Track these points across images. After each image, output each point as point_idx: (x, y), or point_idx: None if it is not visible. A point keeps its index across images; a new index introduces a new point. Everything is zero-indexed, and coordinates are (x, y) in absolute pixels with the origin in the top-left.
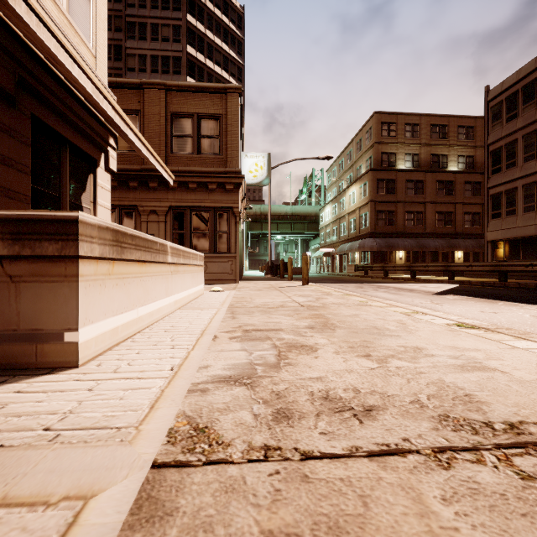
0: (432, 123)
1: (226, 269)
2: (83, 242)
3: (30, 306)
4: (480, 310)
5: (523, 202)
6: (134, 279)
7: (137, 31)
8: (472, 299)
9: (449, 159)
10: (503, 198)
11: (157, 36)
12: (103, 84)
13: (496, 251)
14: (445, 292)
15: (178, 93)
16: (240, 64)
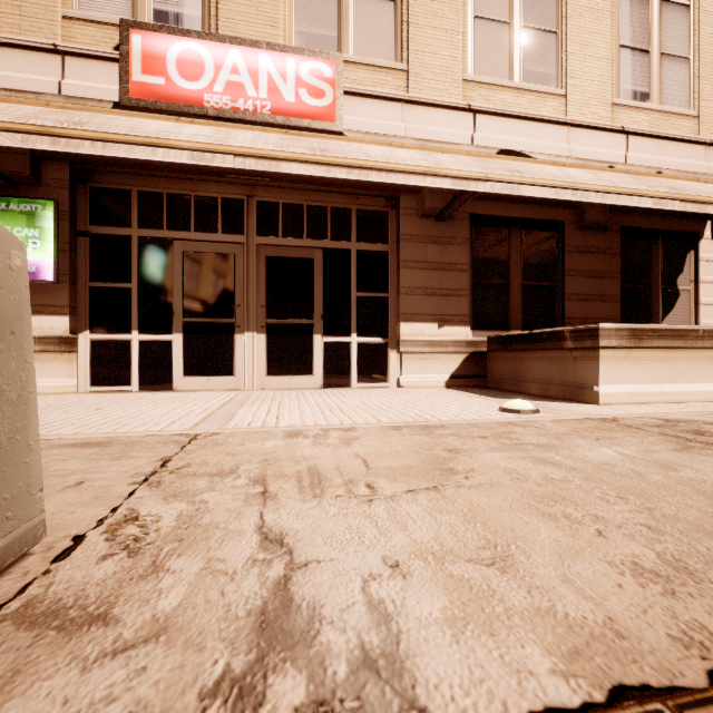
0: None
1: None
2: (603, 340)
3: (580, 372)
4: None
5: None
6: (656, 362)
7: None
8: None
9: None
10: None
11: None
12: (707, 141)
13: None
14: None
15: None
16: None
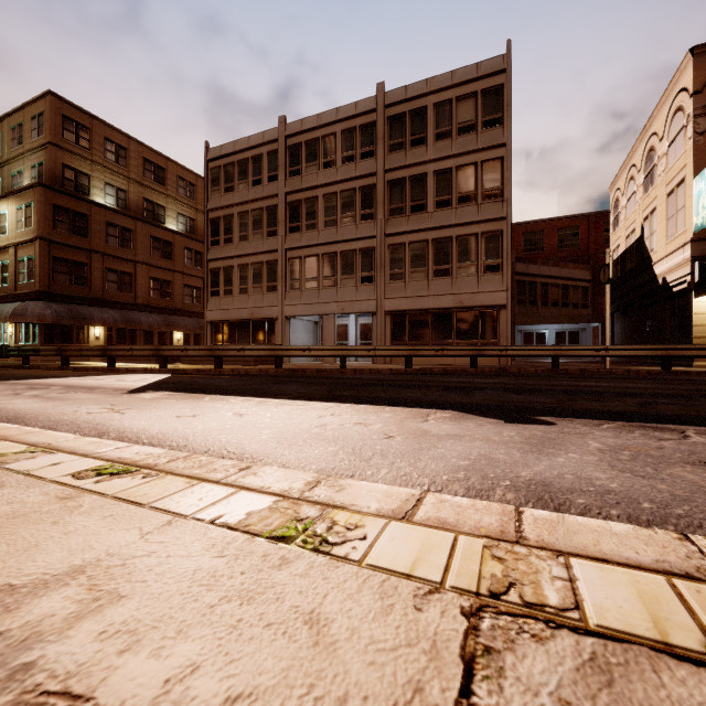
0: (146, 157)
1: None
2: None
3: None
4: (178, 413)
5: (239, 283)
6: None
7: None
8: (176, 397)
9: (167, 214)
10: (222, 275)
11: None
12: None
13: (216, 333)
14: (145, 387)
15: None
16: None
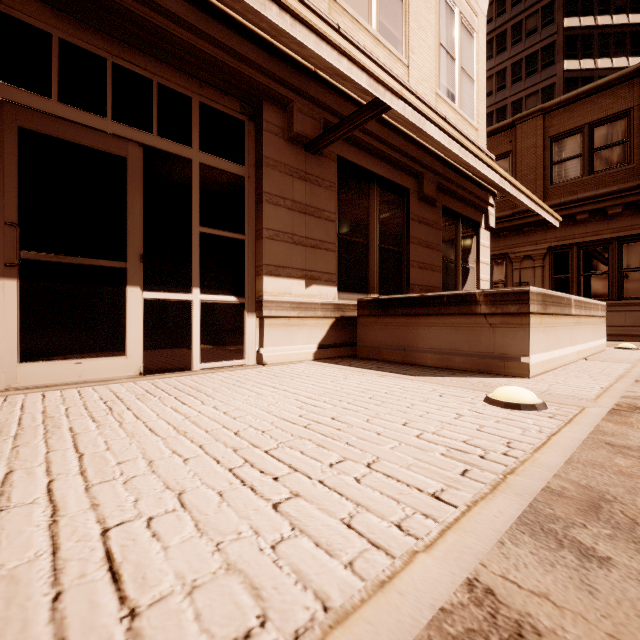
0: None
1: (639, 321)
2: (530, 304)
3: (500, 341)
4: None
5: None
6: (551, 328)
7: (494, 47)
8: None
9: None
10: None
11: (519, 36)
12: (484, 151)
13: None
14: None
15: (559, 111)
16: None
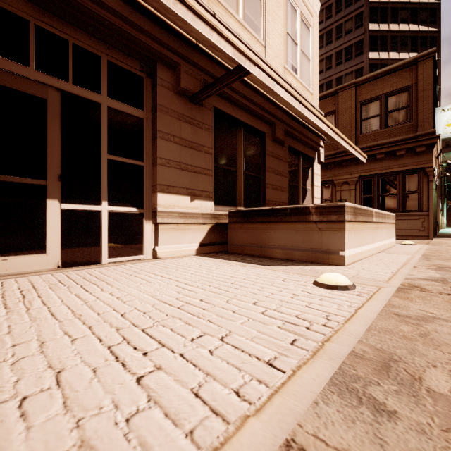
0: None
1: (416, 226)
2: (346, 215)
3: (326, 240)
4: None
5: None
6: (359, 231)
7: (324, 40)
8: None
9: None
10: None
11: (340, 34)
12: (317, 109)
13: None
14: None
15: (366, 84)
16: (433, 4)
